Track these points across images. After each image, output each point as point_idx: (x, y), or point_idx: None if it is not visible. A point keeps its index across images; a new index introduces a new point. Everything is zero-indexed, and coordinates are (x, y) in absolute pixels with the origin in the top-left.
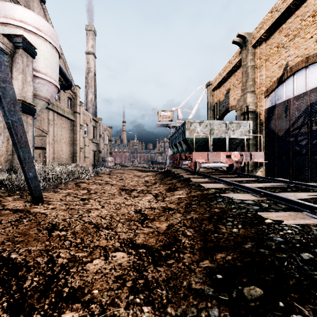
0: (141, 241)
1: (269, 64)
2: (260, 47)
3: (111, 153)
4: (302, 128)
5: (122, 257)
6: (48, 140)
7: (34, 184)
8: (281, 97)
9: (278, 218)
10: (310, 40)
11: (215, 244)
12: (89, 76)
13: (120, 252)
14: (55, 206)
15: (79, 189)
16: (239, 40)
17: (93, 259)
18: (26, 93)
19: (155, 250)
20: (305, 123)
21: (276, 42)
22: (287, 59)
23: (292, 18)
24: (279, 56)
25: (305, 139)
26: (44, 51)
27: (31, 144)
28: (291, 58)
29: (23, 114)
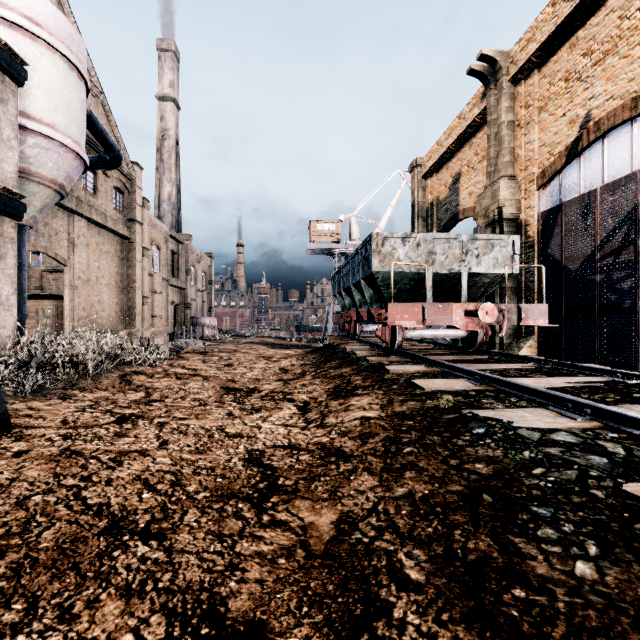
0: (246, 604)
1: (547, 117)
2: (528, 81)
3: (211, 308)
4: (624, 253)
5: None
6: (68, 280)
7: None
8: (573, 187)
9: None
10: None
11: None
12: (166, 146)
13: None
14: (31, 446)
15: (128, 391)
16: (483, 68)
17: None
18: None
19: None
20: (630, 241)
21: (562, 69)
22: (587, 104)
23: (601, 14)
24: (569, 100)
25: (630, 278)
26: (48, 73)
27: (15, 286)
28: (598, 102)
29: None
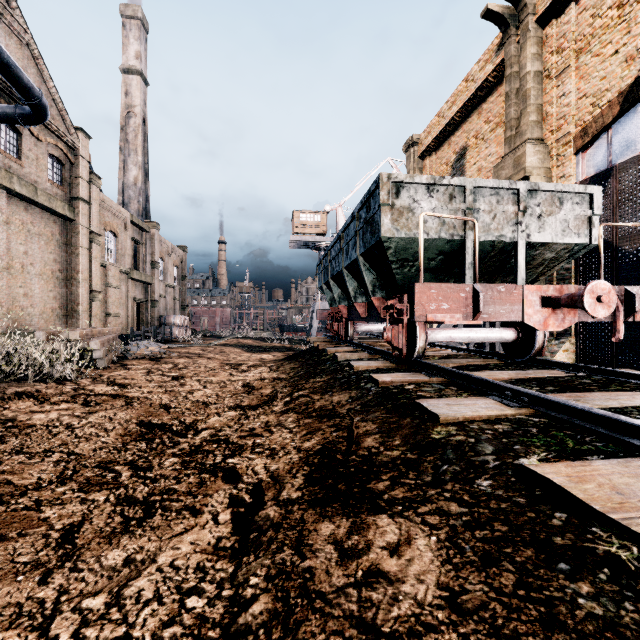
0: None
1: (589, 59)
2: (562, 19)
3: (184, 306)
4: None
5: None
6: None
7: None
8: (630, 144)
9: None
10: None
11: None
12: (131, 124)
13: None
14: None
15: None
16: (502, 9)
17: None
18: None
19: None
20: None
21: None
22: None
23: None
24: (625, 30)
25: None
26: None
27: None
28: None
29: None
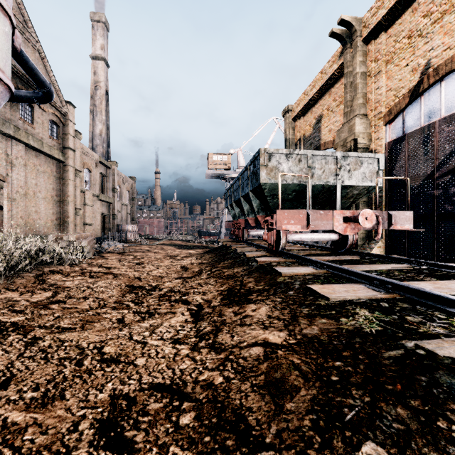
0: None
1: (393, 67)
2: (377, 41)
3: (133, 218)
4: None
5: None
6: (6, 193)
7: None
8: (415, 121)
9: None
10: None
11: None
12: (98, 94)
13: None
14: None
15: (37, 290)
16: (342, 32)
17: None
18: None
19: None
20: None
21: (406, 29)
22: (427, 55)
23: None
24: (412, 52)
25: None
26: None
27: None
28: (436, 53)
29: None
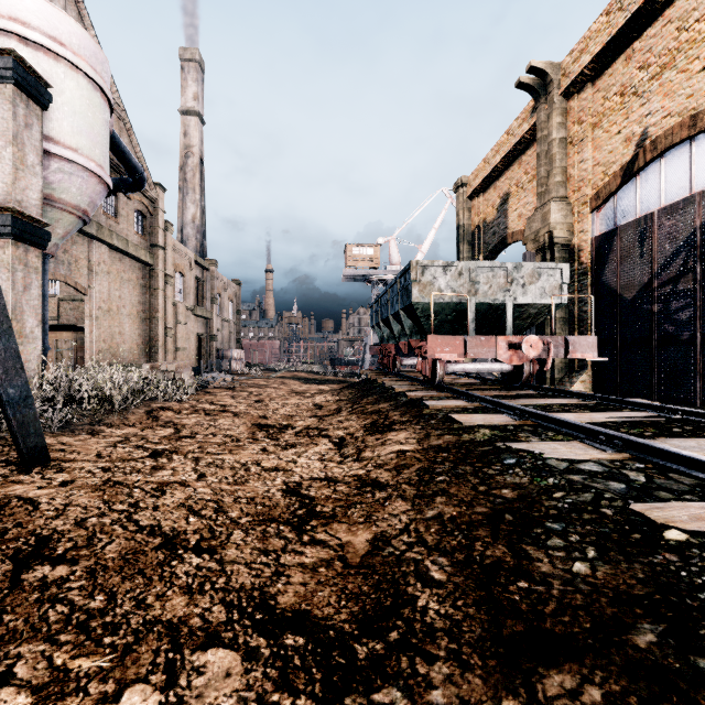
0: (293, 599)
1: (601, 134)
2: (581, 95)
3: (238, 340)
4: (682, 281)
5: (223, 675)
6: (88, 310)
7: (23, 419)
8: (629, 210)
9: (700, 525)
10: (701, 76)
11: (531, 627)
12: (189, 164)
13: (222, 651)
14: (74, 477)
15: (156, 427)
16: (533, 81)
17: (125, 684)
18: (24, 194)
19: (336, 640)
20: (688, 269)
21: (618, 83)
22: (644, 121)
23: (658, 25)
24: (625, 116)
25: (688, 308)
26: (71, 95)
27: (39, 318)
28: (654, 119)
29: (15, 244)
